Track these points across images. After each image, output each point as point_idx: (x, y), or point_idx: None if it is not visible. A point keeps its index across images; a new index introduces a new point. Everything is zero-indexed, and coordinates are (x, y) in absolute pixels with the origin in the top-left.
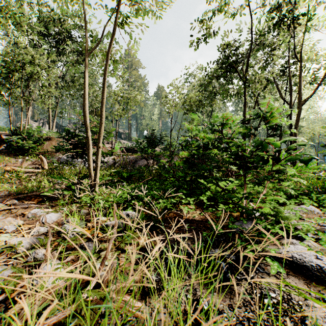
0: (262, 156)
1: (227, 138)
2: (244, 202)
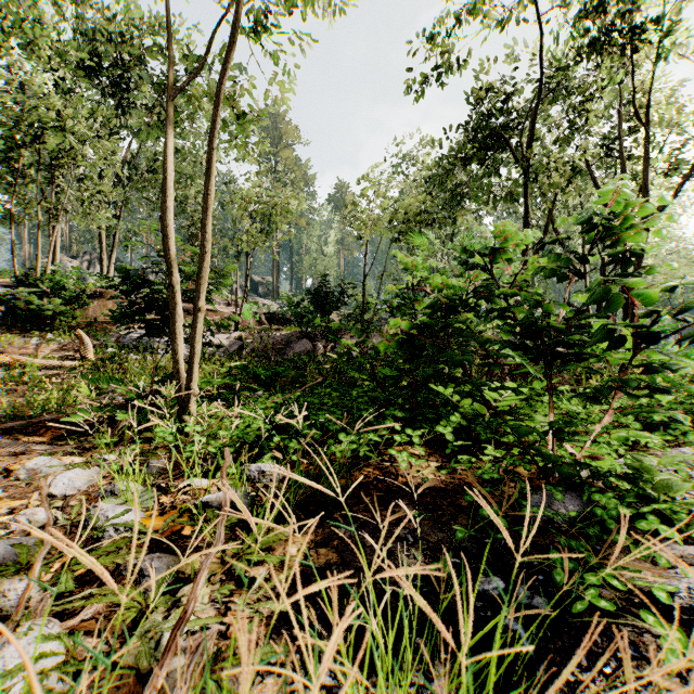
0: (609, 328)
1: (504, 287)
2: (550, 444)
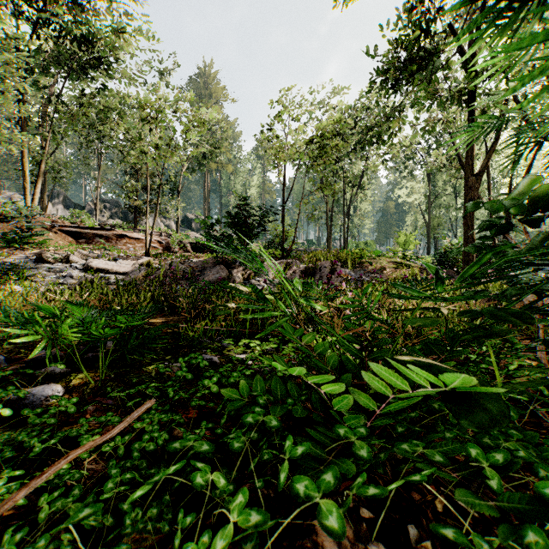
0: None
1: None
2: None
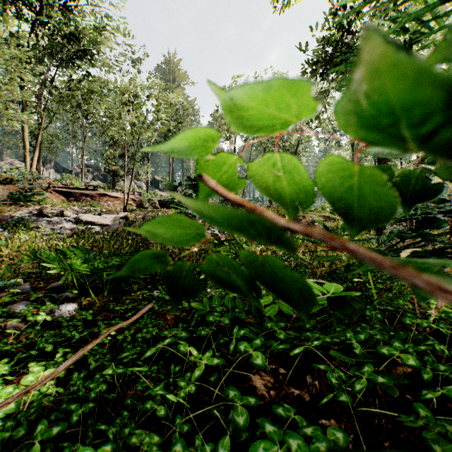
0: None
1: None
2: None
